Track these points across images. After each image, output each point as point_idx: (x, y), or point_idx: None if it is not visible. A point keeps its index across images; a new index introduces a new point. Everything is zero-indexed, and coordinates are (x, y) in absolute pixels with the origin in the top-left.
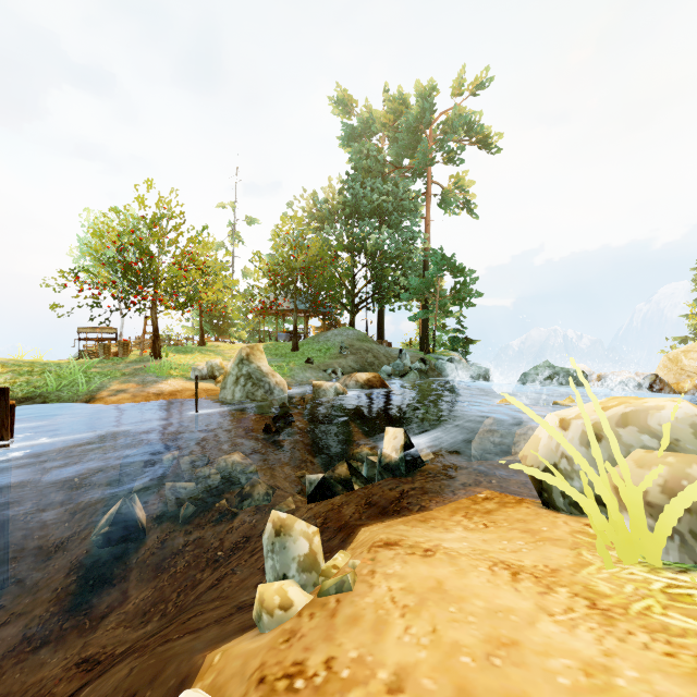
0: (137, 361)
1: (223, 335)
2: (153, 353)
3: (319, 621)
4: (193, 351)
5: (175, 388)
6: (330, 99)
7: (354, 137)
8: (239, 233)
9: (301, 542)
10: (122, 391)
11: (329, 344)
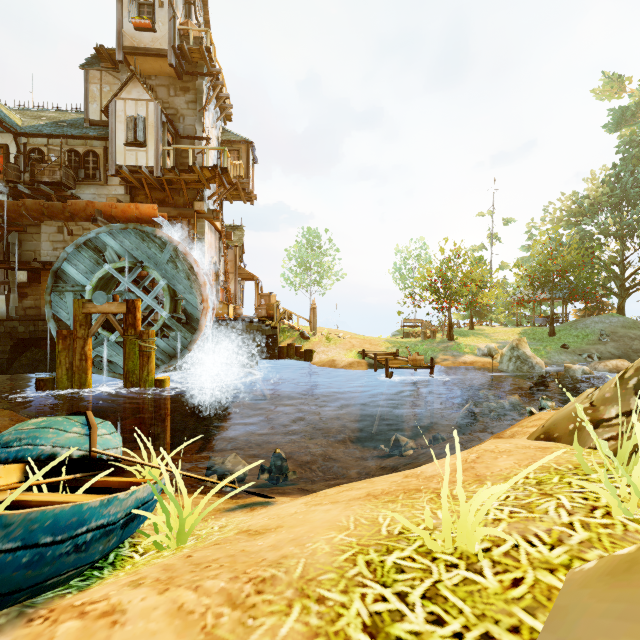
0: (441, 341)
1: (486, 321)
2: (449, 337)
3: (552, 410)
4: (468, 334)
5: (471, 360)
6: (593, 92)
7: (624, 119)
8: (496, 234)
9: (549, 403)
10: (446, 360)
11: (587, 331)
